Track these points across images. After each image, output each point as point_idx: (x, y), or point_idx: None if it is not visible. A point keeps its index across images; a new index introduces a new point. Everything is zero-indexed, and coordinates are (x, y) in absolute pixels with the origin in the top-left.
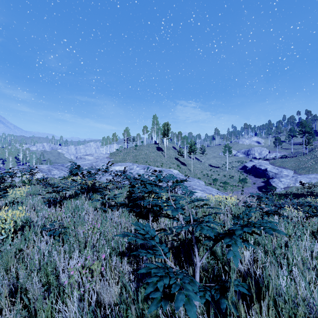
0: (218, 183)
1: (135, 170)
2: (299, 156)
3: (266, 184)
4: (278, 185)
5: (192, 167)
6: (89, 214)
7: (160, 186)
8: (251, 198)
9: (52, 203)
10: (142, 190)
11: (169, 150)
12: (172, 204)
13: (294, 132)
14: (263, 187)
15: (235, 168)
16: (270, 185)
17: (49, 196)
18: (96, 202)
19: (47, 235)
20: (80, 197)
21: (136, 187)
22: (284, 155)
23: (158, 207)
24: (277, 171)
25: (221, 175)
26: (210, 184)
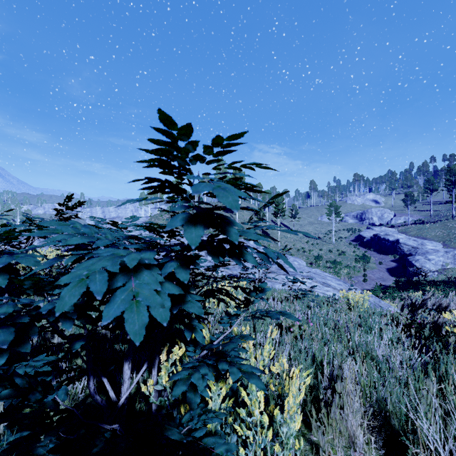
0: (323, 262)
1: (184, 240)
2: (445, 220)
3: (400, 264)
4: (426, 265)
5: (278, 237)
6: None
7: None
8: None
9: None
10: None
11: (243, 211)
12: None
13: (434, 184)
14: (396, 269)
15: (345, 239)
16: (411, 265)
17: None
18: None
19: None
20: None
21: None
22: (419, 219)
23: None
24: (416, 244)
25: (324, 250)
26: (311, 265)
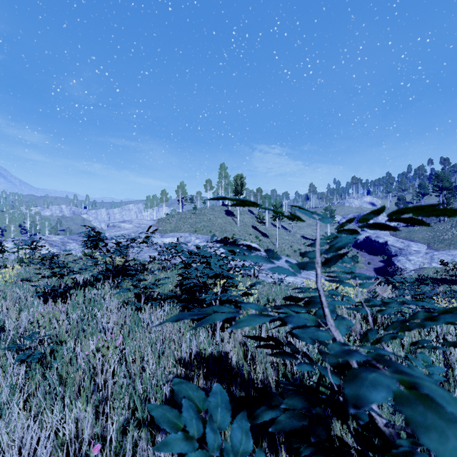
0: None
1: (193, 243)
2: (433, 223)
3: (387, 264)
4: (405, 265)
5: (277, 239)
6: (110, 315)
7: (270, 251)
8: (382, 287)
9: (53, 294)
10: (203, 273)
11: (244, 215)
12: (330, 331)
13: (425, 189)
14: (382, 269)
15: None
16: (393, 265)
17: (45, 283)
18: (127, 293)
19: (13, 362)
20: (102, 284)
21: (193, 267)
22: None
23: (233, 304)
24: (402, 245)
25: None
26: None
